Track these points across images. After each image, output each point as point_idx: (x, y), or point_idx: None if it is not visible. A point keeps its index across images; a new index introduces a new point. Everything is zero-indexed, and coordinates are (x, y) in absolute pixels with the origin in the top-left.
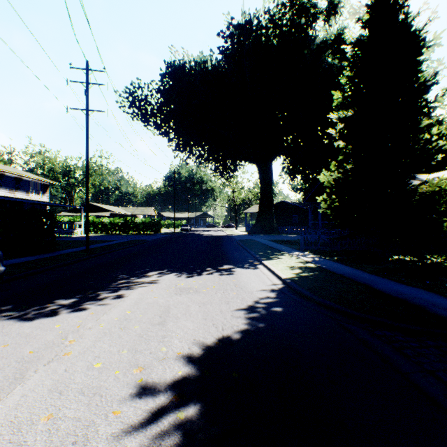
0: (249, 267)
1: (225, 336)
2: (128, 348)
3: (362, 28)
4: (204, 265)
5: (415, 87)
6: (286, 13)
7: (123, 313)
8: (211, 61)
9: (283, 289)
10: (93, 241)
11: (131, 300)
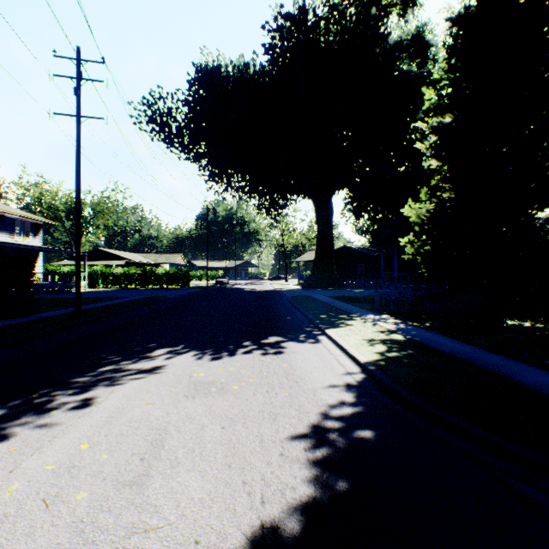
0: (307, 339)
1: (267, 527)
2: None
3: None
4: (240, 337)
5: (546, 78)
6: (351, 5)
7: (73, 450)
8: (254, 67)
9: (365, 384)
10: (97, 298)
11: (103, 413)
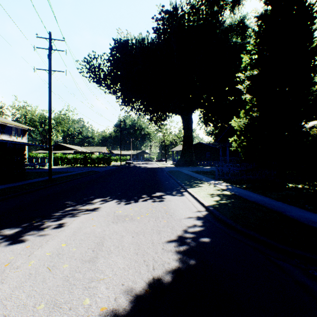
0: (177, 194)
1: (155, 279)
2: (46, 299)
3: (265, 5)
4: (140, 193)
5: (309, 50)
6: (202, 4)
7: (58, 247)
8: (147, 40)
9: (207, 216)
10: (59, 172)
11: (70, 230)
